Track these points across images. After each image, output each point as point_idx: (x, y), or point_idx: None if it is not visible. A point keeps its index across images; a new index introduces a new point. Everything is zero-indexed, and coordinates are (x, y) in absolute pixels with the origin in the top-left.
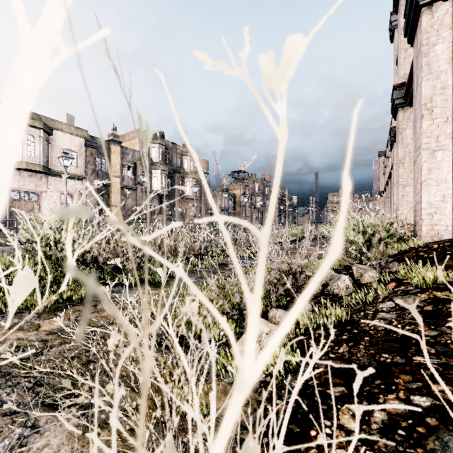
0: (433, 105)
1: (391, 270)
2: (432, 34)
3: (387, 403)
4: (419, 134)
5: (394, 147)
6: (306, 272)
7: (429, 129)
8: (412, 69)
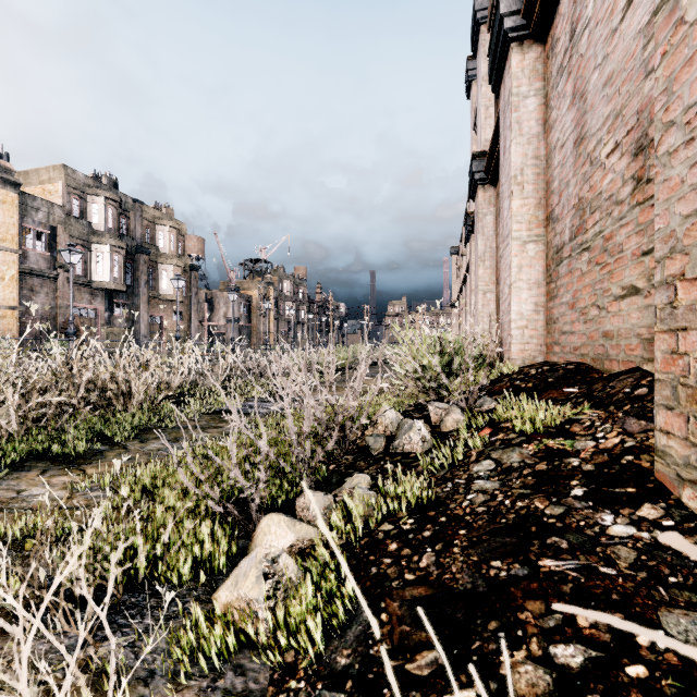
0: (524, 179)
1: (482, 409)
2: (523, 81)
3: (515, 673)
4: (507, 218)
5: (471, 240)
6: (362, 419)
7: (519, 212)
8: (496, 131)
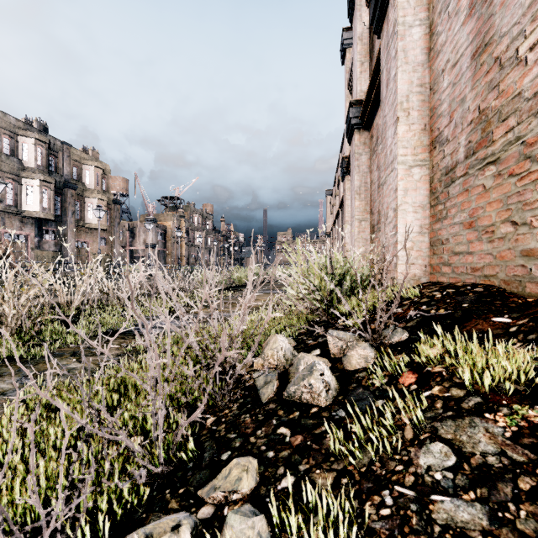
0: (410, 105)
1: (392, 342)
2: (408, 11)
3: None
4: (392, 145)
5: (346, 180)
6: (249, 356)
7: (405, 137)
8: (373, 77)
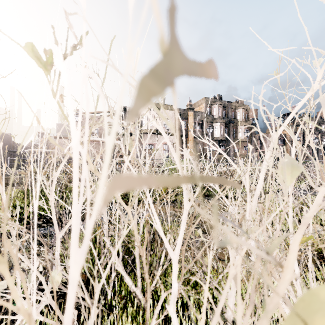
0: None
1: None
2: None
3: None
4: None
5: None
6: None
7: None
8: None
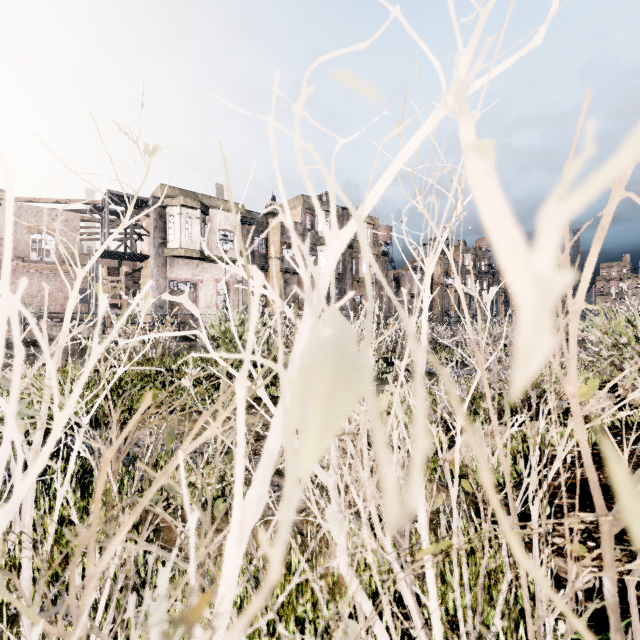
0: None
1: None
2: None
3: None
4: None
5: None
6: (542, 385)
7: None
8: None
